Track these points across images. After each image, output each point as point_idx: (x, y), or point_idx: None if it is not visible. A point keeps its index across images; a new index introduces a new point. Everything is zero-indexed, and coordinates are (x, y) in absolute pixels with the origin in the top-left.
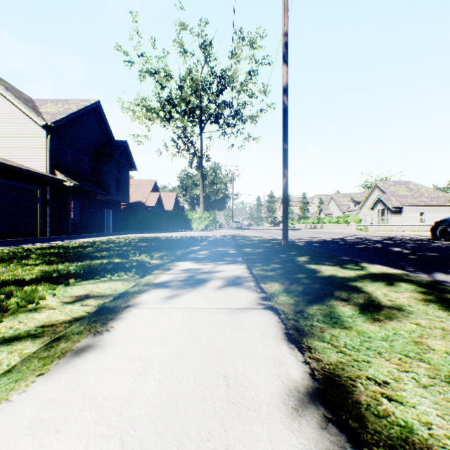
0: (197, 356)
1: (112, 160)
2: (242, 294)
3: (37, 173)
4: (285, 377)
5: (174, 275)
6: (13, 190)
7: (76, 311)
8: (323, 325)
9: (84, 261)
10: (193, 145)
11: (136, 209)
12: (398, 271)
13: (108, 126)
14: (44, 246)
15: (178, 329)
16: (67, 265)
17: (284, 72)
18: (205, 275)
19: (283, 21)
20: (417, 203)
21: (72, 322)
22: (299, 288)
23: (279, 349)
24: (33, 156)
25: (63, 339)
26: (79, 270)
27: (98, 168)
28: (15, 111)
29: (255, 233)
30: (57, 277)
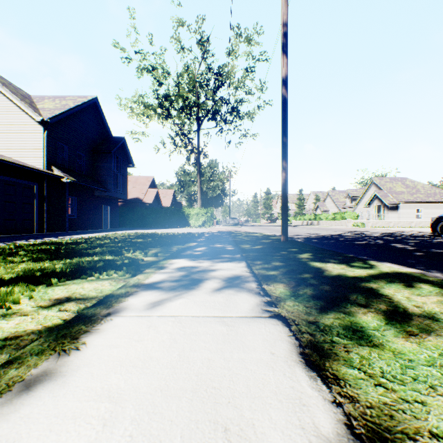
0: (187, 391)
1: (110, 157)
2: (243, 298)
3: (33, 168)
4: (312, 432)
5: (167, 275)
6: (9, 186)
7: (50, 319)
8: (346, 341)
9: (73, 259)
10: (191, 142)
11: (133, 206)
12: (412, 270)
13: (106, 122)
14: (37, 242)
15: (166, 347)
16: (55, 263)
17: (283, 63)
18: (201, 274)
19: (282, 11)
20: (413, 199)
21: (41, 333)
22: (308, 290)
23: (296, 380)
24: (30, 152)
25: (15, 364)
26: (66, 268)
27: (96, 164)
28: (12, 107)
29: (252, 229)
30: (40, 276)
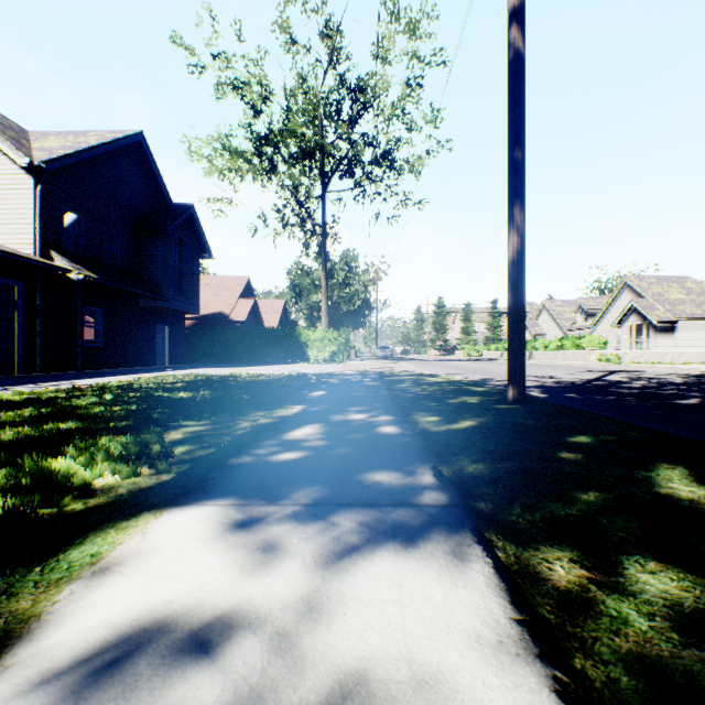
0: None
1: (166, 238)
2: None
3: (3, 251)
4: None
5: None
6: None
7: None
8: None
9: None
10: (310, 216)
11: (214, 326)
12: None
13: (160, 178)
14: None
15: None
16: None
17: None
18: None
19: None
20: (703, 314)
21: None
22: None
23: None
24: (10, 224)
25: None
26: None
27: (141, 252)
28: None
29: (420, 368)
30: None
